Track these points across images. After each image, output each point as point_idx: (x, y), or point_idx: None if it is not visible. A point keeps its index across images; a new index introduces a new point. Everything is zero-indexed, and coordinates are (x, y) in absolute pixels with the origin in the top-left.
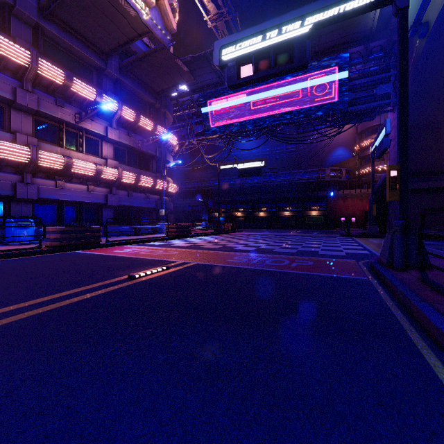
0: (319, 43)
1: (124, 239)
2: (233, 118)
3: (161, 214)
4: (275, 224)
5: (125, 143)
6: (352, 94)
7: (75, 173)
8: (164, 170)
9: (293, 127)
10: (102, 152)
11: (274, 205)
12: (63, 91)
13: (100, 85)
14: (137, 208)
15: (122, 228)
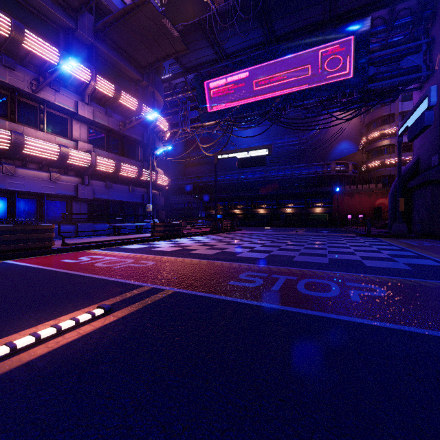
0: (336, 5)
1: (91, 241)
2: (232, 101)
3: (147, 210)
4: (276, 222)
5: (102, 124)
6: (372, 68)
7: (29, 155)
8: (153, 159)
9: (300, 111)
10: (72, 133)
11: (275, 202)
12: (12, 48)
13: (69, 50)
14: (119, 203)
15: (98, 226)
